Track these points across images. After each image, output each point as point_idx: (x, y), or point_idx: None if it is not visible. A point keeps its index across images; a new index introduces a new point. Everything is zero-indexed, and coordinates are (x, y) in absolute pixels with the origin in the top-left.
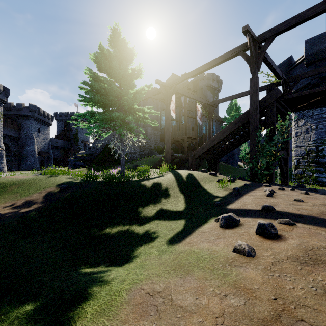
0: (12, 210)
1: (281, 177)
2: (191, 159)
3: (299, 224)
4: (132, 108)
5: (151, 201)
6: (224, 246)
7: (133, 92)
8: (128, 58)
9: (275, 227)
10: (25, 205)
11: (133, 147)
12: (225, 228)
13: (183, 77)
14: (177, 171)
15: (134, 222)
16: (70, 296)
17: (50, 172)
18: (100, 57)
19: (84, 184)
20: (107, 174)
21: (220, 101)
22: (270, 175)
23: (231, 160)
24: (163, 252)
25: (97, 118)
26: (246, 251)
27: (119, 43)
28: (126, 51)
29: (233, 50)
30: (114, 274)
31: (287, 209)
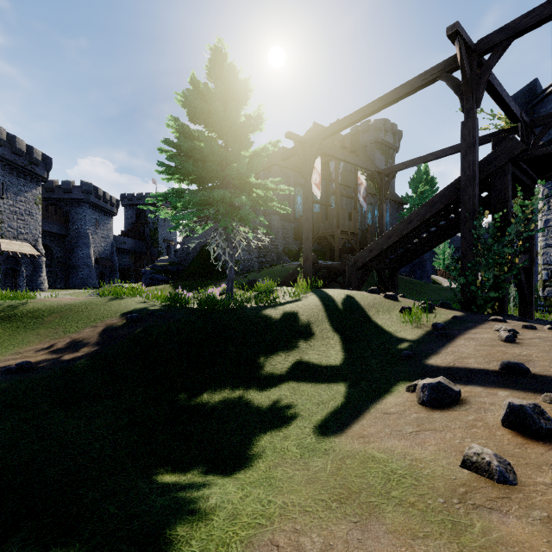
0: (49, 356)
1: (519, 303)
2: (350, 269)
3: None
4: (246, 183)
5: (281, 345)
6: (439, 451)
7: (248, 156)
8: (239, 97)
9: (548, 415)
10: (71, 348)
11: (248, 249)
12: (432, 409)
13: (335, 125)
14: (325, 291)
15: (251, 384)
16: (132, 545)
17: (112, 292)
18: (192, 98)
19: (166, 312)
20: (204, 296)
21: (400, 167)
22: (500, 299)
23: (418, 271)
24: (310, 451)
25: (188, 201)
26: (495, 471)
27: (225, 71)
28: (236, 84)
29: (428, 71)
30: (217, 497)
31: None
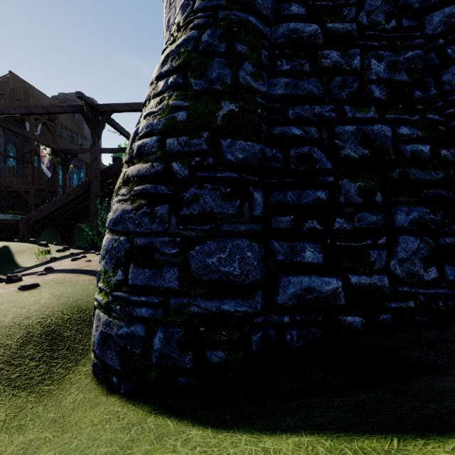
0: None
1: None
2: (24, 225)
3: (50, 274)
4: None
5: None
6: None
7: None
8: None
9: (19, 276)
10: None
11: None
12: None
13: (5, 109)
14: None
15: None
16: None
17: None
18: None
19: None
20: None
21: (79, 151)
22: None
23: None
24: None
25: None
26: None
27: None
28: None
29: (74, 106)
30: None
31: (64, 267)
